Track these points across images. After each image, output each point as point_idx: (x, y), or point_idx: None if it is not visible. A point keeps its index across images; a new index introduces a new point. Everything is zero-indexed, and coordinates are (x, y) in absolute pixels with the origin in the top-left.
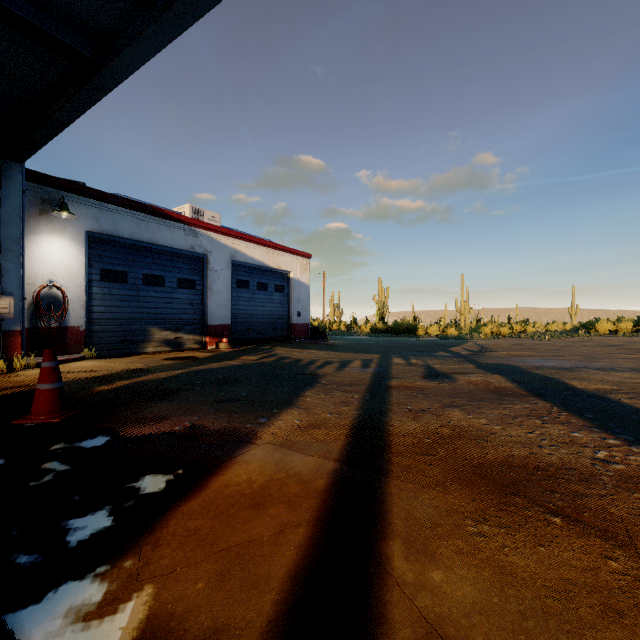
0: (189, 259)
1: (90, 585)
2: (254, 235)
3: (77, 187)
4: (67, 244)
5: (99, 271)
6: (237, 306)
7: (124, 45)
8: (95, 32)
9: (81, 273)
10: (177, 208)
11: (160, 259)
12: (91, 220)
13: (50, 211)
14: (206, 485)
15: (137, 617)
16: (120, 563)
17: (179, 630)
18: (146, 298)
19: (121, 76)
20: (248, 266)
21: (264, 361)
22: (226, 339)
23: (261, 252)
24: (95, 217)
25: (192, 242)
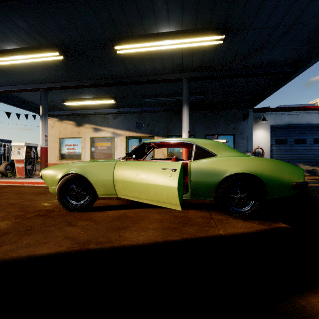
0: None
1: None
2: None
3: (267, 109)
4: (263, 132)
5: (274, 140)
6: None
7: (307, 62)
8: (294, 62)
9: (268, 142)
10: (311, 101)
11: (303, 130)
12: (272, 120)
13: (258, 121)
14: None
15: None
16: None
17: None
18: (295, 150)
19: (303, 71)
20: None
21: None
22: None
23: None
24: (273, 119)
25: None
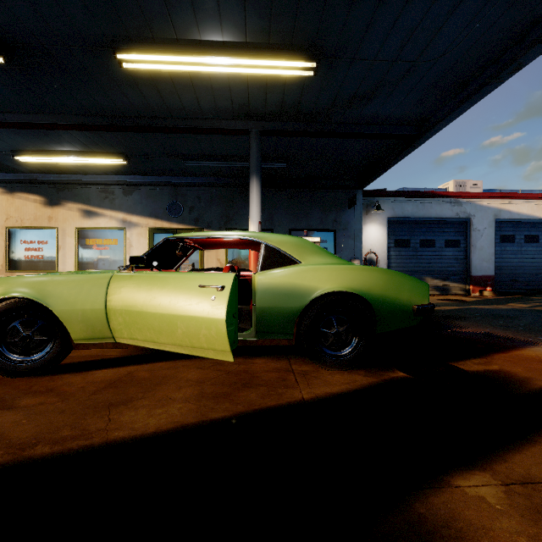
0: (454, 224)
1: (471, 359)
2: (520, 190)
3: (383, 193)
4: (378, 227)
5: (393, 241)
6: (500, 259)
7: (436, 123)
8: (418, 121)
9: (384, 243)
10: (442, 185)
11: (431, 228)
12: (389, 210)
13: (370, 210)
14: (509, 352)
15: (495, 368)
16: (479, 358)
17: (514, 373)
18: (422, 256)
19: (430, 136)
20: (513, 221)
21: (536, 309)
22: (489, 288)
23: (529, 206)
24: (392, 208)
25: (457, 210)
